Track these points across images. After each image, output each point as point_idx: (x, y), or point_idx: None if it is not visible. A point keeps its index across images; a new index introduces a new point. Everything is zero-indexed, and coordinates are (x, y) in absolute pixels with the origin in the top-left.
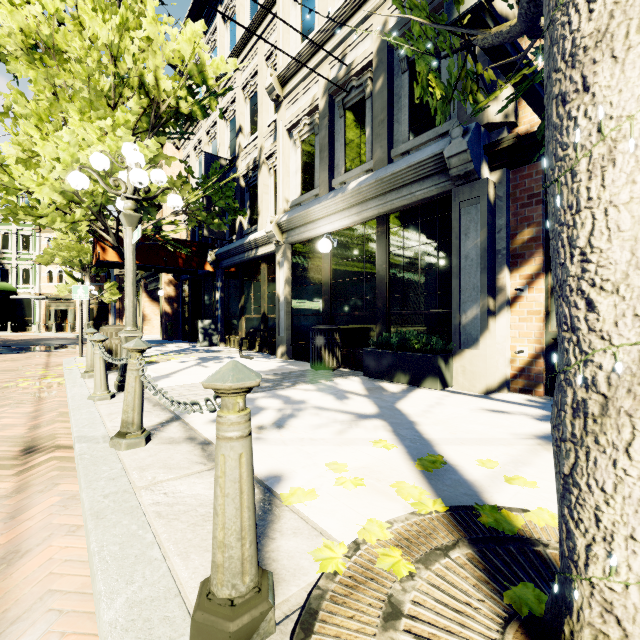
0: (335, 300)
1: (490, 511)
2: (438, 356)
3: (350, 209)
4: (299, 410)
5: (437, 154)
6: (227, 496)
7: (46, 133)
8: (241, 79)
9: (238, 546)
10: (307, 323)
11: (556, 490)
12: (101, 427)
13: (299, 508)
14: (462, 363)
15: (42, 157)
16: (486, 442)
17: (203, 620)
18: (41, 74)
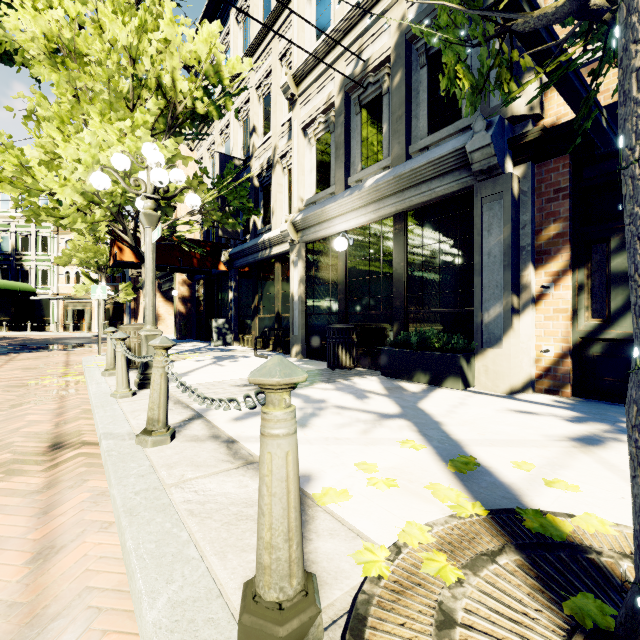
0: (351, 299)
1: (534, 515)
2: (460, 355)
3: (367, 207)
4: (320, 409)
5: (458, 149)
6: (274, 495)
7: (67, 135)
8: (255, 79)
9: (285, 547)
10: (322, 322)
11: (634, 495)
12: (125, 424)
13: (332, 509)
14: (484, 363)
15: (64, 159)
16: (517, 443)
17: (251, 623)
18: (63, 77)
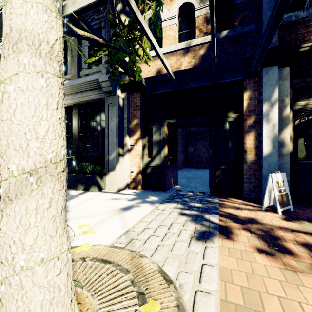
0: None
1: None
2: (96, 175)
3: None
4: None
5: (97, 79)
6: None
7: None
8: None
9: None
10: None
11: None
12: None
13: None
14: (109, 178)
15: None
16: (95, 215)
17: None
18: None
